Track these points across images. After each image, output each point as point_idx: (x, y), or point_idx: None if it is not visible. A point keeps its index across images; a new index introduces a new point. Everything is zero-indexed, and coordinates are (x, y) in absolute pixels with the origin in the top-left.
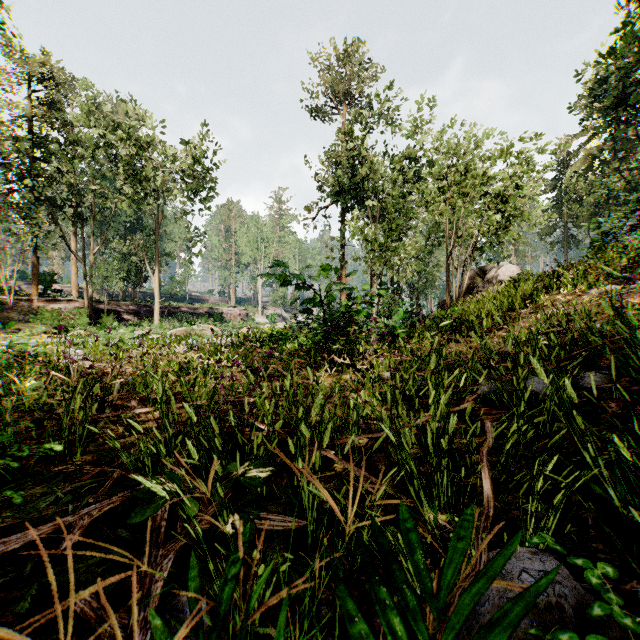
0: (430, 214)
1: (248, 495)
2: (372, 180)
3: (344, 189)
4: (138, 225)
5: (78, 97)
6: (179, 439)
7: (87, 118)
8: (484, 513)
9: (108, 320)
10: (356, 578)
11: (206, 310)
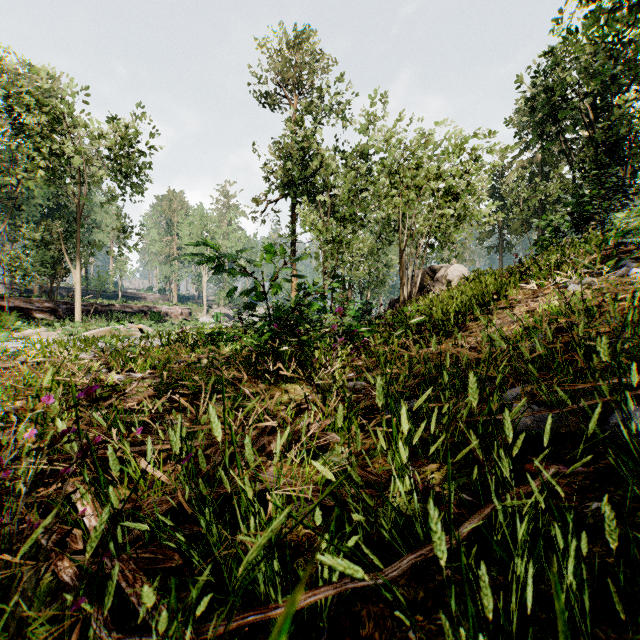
0: (382, 211)
1: None
2: (324, 174)
3: (295, 181)
4: (59, 211)
5: None
6: None
7: None
8: None
9: (10, 319)
10: None
11: (142, 308)
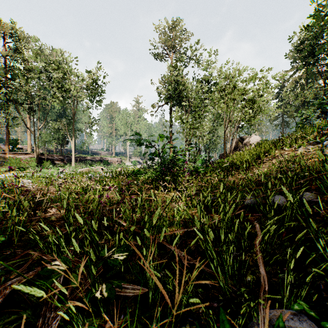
0: (215, 109)
1: (113, 270)
2: (186, 92)
3: (171, 96)
4: (63, 114)
5: (31, 46)
6: (73, 234)
7: (35, 57)
8: (262, 288)
9: (47, 164)
10: (179, 327)
11: (99, 159)
